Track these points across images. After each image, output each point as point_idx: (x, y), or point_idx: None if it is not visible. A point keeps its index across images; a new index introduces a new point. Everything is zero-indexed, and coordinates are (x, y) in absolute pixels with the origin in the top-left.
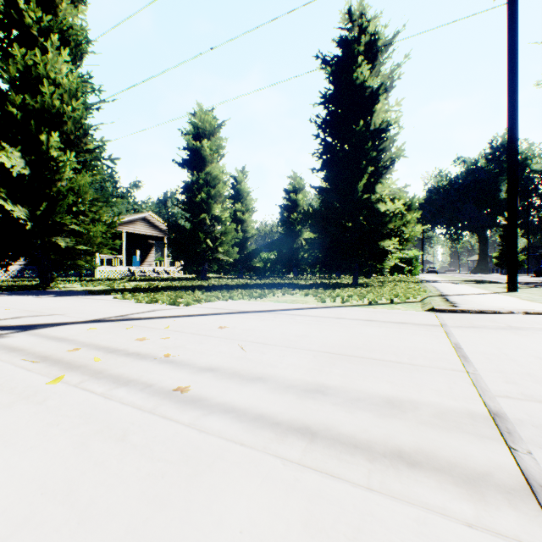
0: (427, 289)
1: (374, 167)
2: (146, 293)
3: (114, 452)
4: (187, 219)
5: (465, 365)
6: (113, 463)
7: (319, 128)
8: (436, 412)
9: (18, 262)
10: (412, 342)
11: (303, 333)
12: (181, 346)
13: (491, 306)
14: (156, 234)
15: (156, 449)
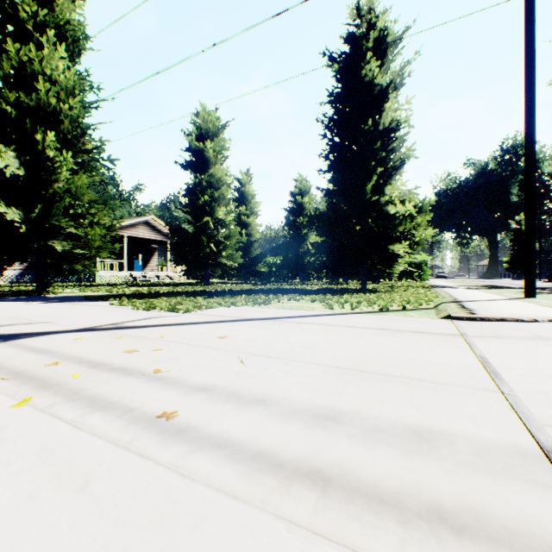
0: (439, 294)
1: (383, 168)
2: (144, 299)
3: (68, 510)
4: (190, 223)
5: (498, 383)
6: (63, 528)
7: (326, 128)
8: (475, 447)
9: (16, 266)
10: (431, 355)
11: (310, 343)
12: (174, 360)
13: (512, 314)
14: (158, 238)
15: (123, 504)
